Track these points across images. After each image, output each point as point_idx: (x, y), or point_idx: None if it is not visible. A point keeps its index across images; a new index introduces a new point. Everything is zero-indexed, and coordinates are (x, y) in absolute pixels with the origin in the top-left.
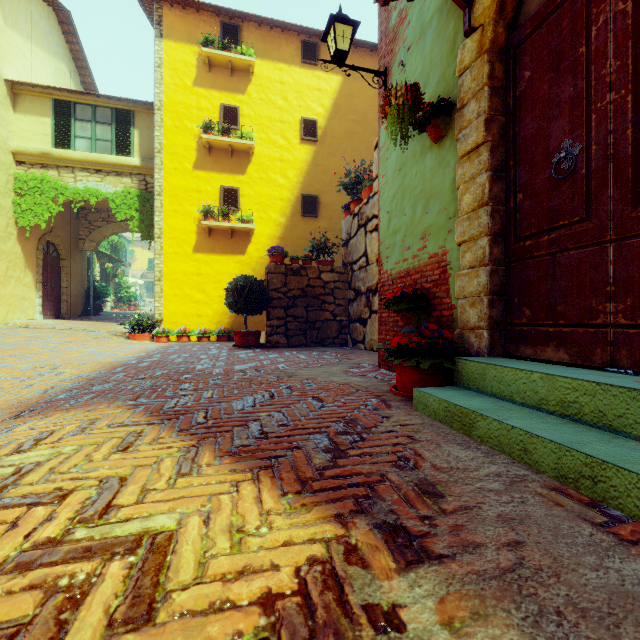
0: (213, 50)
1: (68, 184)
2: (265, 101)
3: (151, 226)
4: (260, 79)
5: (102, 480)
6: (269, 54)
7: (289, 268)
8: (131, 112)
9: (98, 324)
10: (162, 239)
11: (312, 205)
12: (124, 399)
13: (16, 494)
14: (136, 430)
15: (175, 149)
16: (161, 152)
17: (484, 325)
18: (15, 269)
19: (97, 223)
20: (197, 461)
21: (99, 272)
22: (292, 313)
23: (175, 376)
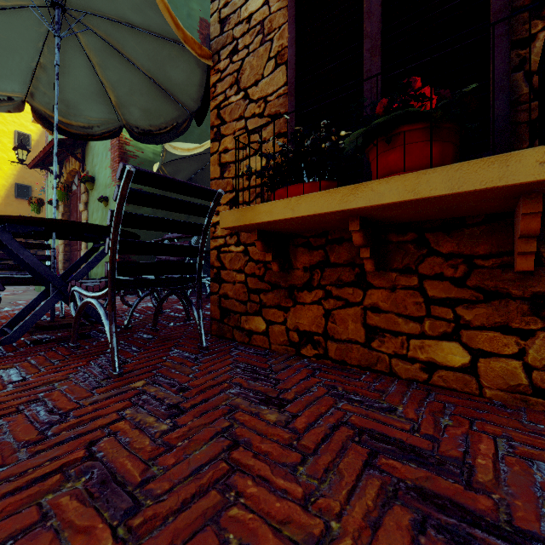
0: None
1: None
2: None
3: None
4: None
5: None
6: None
7: None
8: None
9: None
10: None
11: (26, 191)
12: None
13: None
14: None
15: None
16: None
17: (62, 269)
18: None
19: None
20: None
21: None
22: None
23: None
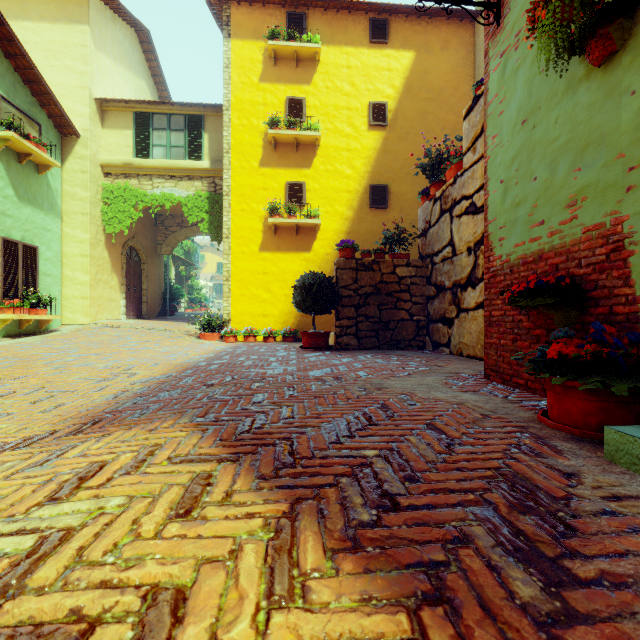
0: (279, 42)
1: (147, 191)
2: (331, 89)
3: (220, 227)
4: (326, 66)
5: (146, 596)
6: (335, 39)
7: (360, 263)
8: (201, 117)
9: (173, 324)
10: (230, 239)
11: (381, 195)
12: (191, 414)
13: (9, 619)
14: (203, 471)
15: (242, 148)
16: (229, 152)
17: None
18: (103, 273)
19: (172, 228)
20: (297, 559)
21: (174, 275)
22: (363, 312)
23: (246, 383)
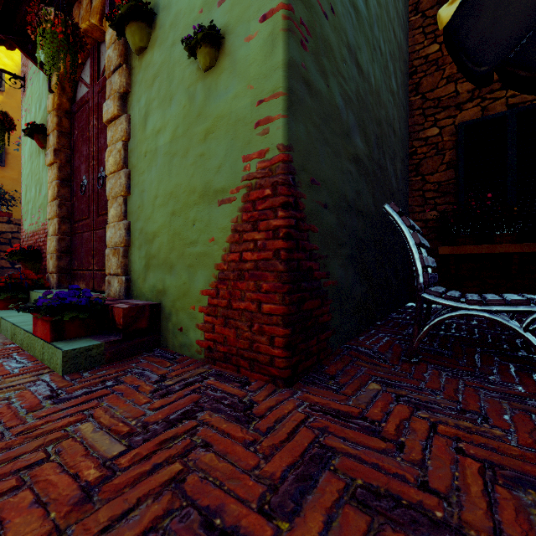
0: None
1: None
2: None
3: None
4: None
5: None
6: None
7: None
8: None
9: None
10: None
11: None
12: None
13: None
14: None
15: None
16: None
17: (54, 270)
18: None
19: None
20: None
21: None
22: None
23: None
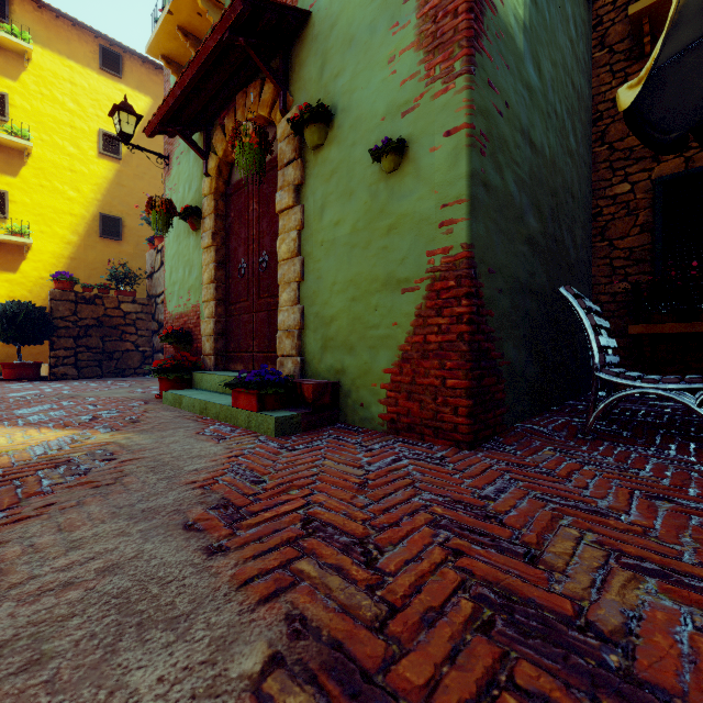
0: None
1: None
2: (48, 97)
3: None
4: (41, 70)
5: None
6: (54, 45)
7: (80, 296)
8: None
9: None
10: None
11: (114, 227)
12: None
13: None
14: None
15: None
16: None
17: (212, 352)
18: None
19: None
20: None
21: None
22: (84, 343)
23: None
